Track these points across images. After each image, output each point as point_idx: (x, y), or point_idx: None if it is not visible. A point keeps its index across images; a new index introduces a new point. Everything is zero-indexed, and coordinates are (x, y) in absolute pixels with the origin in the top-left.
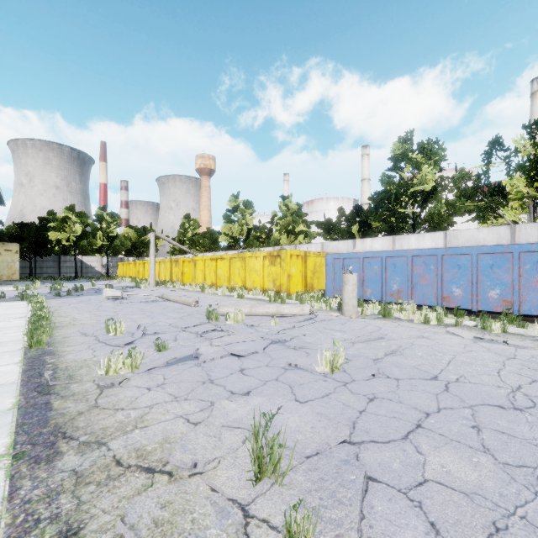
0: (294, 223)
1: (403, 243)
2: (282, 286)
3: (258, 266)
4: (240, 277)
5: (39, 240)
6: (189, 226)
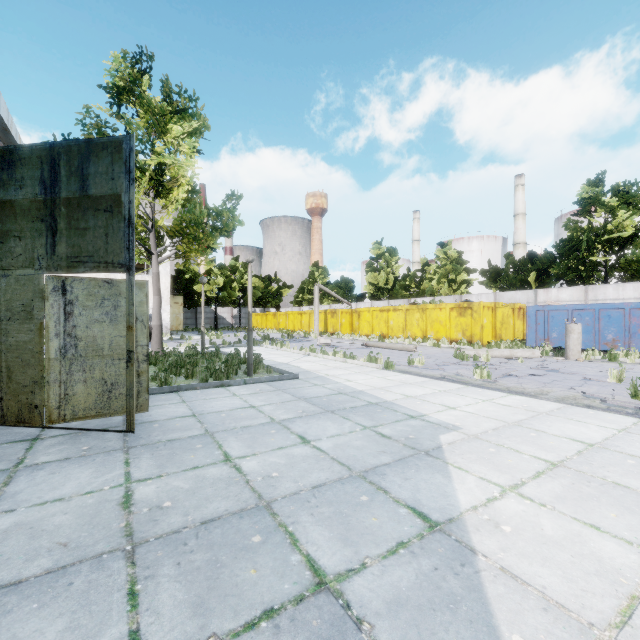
0: (452, 271)
1: (598, 293)
2: (473, 336)
3: (443, 318)
4: (420, 328)
5: (187, 293)
6: (319, 275)
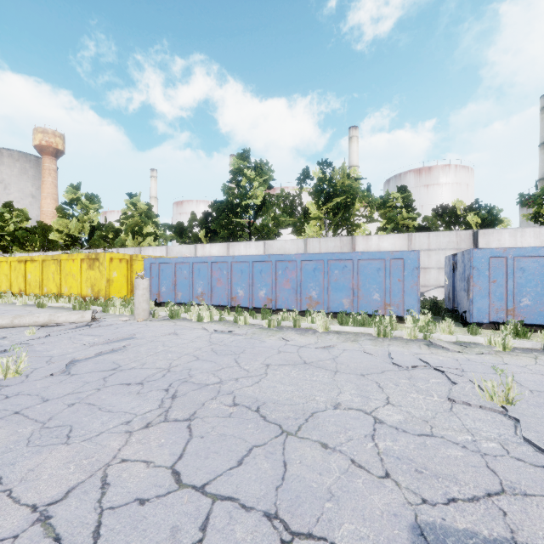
0: (145, 224)
1: (235, 249)
2: (100, 291)
3: (75, 270)
4: (55, 283)
5: None
6: (11, 217)
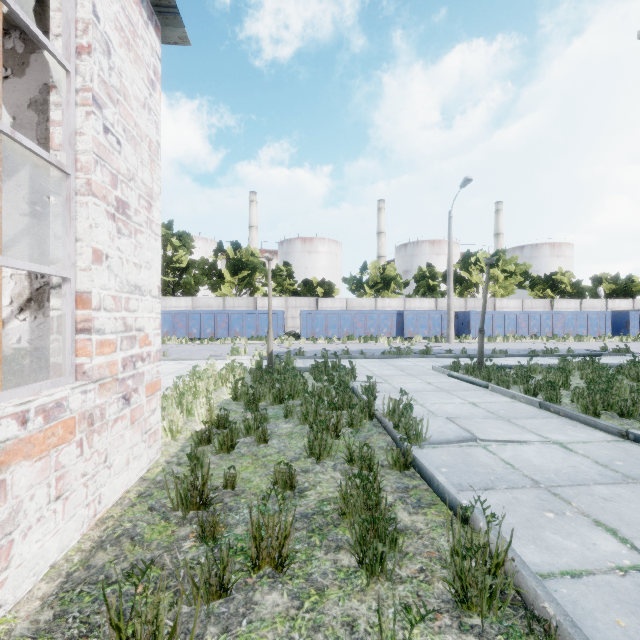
0: None
1: (167, 302)
2: None
3: None
4: None
5: None
6: None
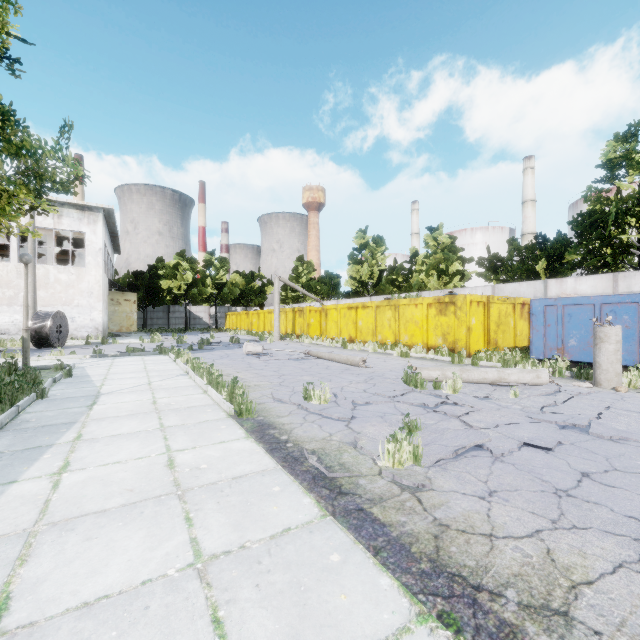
0: (444, 261)
1: (633, 283)
2: (457, 342)
3: (419, 317)
4: (392, 330)
5: (152, 289)
6: (303, 270)
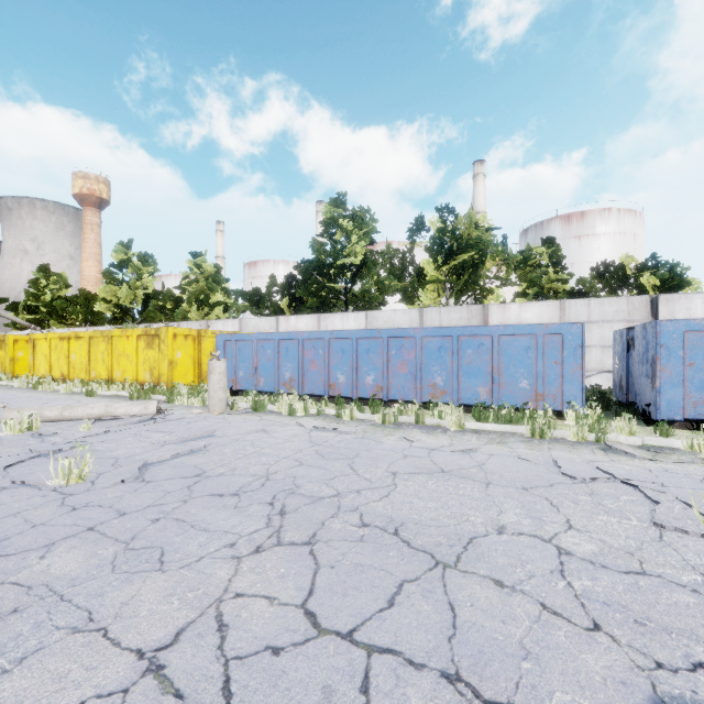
0: (212, 290)
1: (329, 323)
2: (161, 376)
3: (130, 350)
4: (105, 366)
5: None
6: (47, 284)
